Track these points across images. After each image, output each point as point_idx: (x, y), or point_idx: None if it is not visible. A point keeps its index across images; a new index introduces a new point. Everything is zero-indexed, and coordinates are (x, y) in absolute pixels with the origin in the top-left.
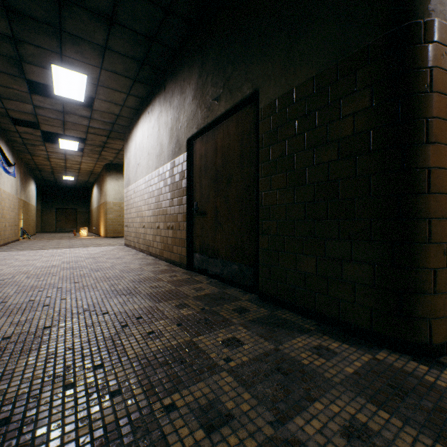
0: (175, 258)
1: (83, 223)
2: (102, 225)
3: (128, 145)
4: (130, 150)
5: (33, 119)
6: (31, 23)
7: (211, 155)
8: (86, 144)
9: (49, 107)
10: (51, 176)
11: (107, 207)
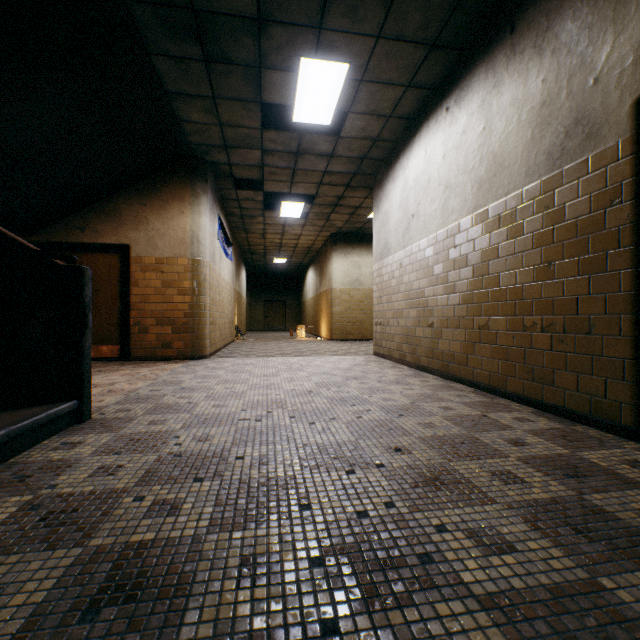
0: (565, 400)
1: (292, 319)
2: (323, 322)
3: (384, 190)
4: (388, 197)
5: (257, 176)
6: None
7: None
8: (313, 206)
9: (281, 149)
10: (261, 260)
11: (332, 297)
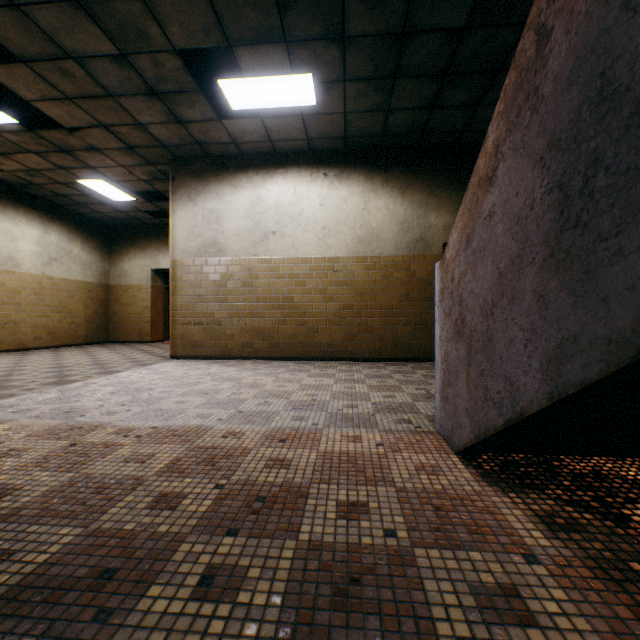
0: (417, 354)
1: None
2: None
3: (212, 188)
4: (222, 198)
5: (27, 51)
6: (389, 54)
7: None
8: (25, 131)
9: (146, 75)
10: None
11: None
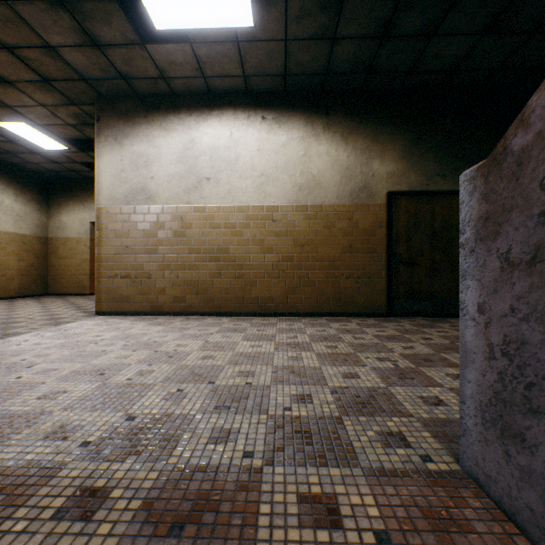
0: (360, 308)
1: None
2: None
3: (141, 129)
4: (152, 141)
5: None
6: None
7: (425, 216)
8: None
9: None
10: None
11: None
